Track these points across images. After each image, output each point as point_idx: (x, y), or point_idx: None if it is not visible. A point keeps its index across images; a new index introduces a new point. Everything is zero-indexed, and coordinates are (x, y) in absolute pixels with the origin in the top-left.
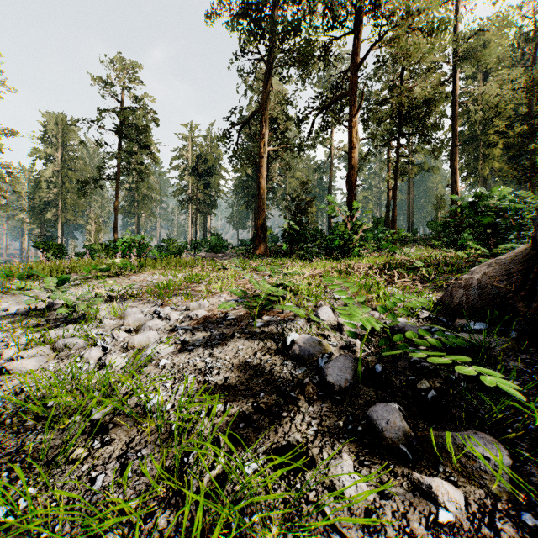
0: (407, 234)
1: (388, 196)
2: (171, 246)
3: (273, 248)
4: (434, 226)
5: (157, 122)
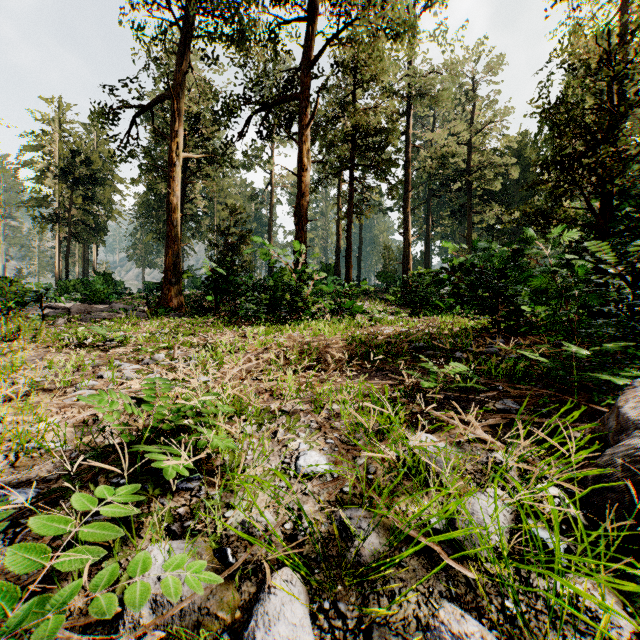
0: (371, 288)
1: (339, 239)
2: (6, 290)
3: (194, 297)
4: (384, 277)
5: None
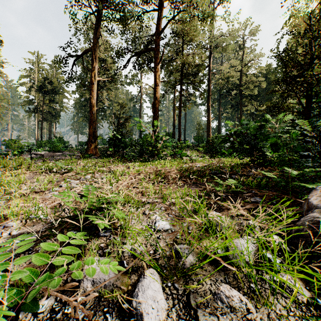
0: (190, 144)
1: (174, 120)
2: (13, 145)
3: (103, 148)
4: (197, 139)
5: (0, 42)
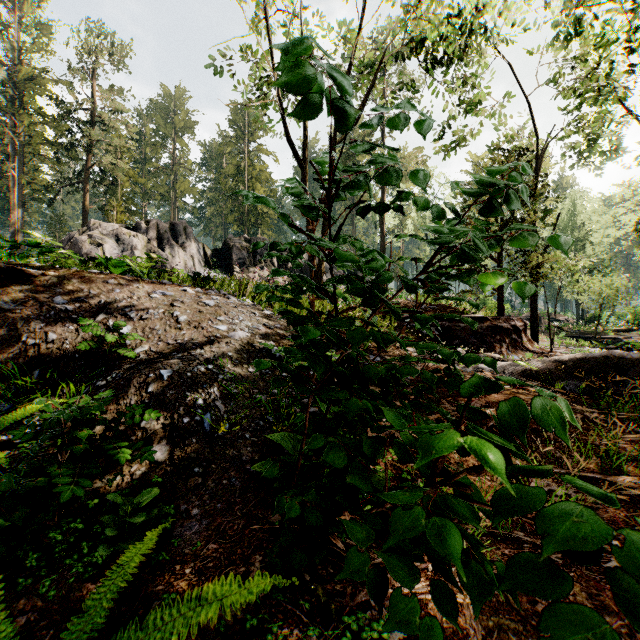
0: None
1: None
2: None
3: None
4: None
5: None
